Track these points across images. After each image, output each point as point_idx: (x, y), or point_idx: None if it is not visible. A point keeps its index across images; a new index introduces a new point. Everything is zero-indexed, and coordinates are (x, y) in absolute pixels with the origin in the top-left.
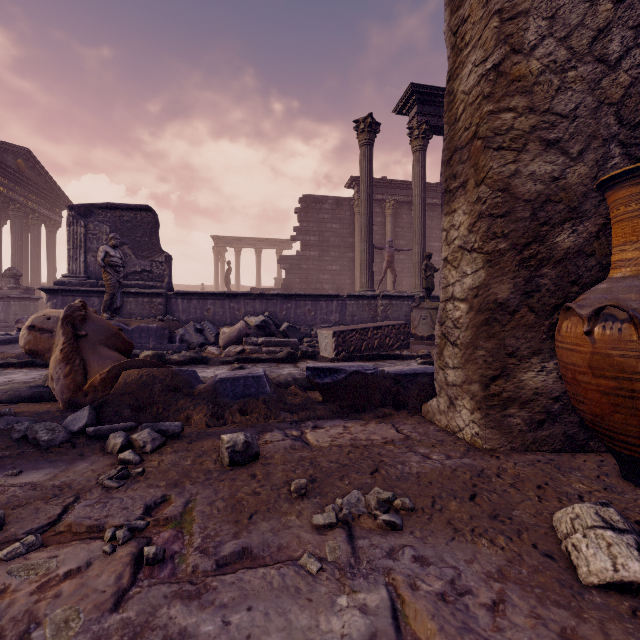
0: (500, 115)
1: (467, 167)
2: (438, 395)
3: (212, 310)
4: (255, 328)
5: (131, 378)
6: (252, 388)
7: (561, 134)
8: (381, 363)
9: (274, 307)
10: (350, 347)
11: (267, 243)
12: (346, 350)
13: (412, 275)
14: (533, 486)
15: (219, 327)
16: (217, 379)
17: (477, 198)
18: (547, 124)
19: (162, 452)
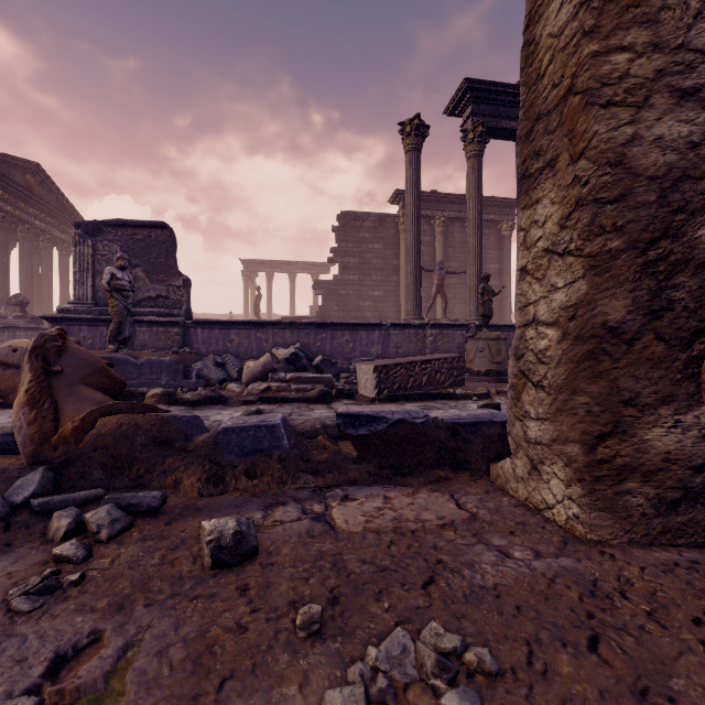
0: (609, 57)
1: (557, 138)
2: (513, 455)
3: (236, 341)
4: (284, 362)
5: (107, 428)
6: (264, 441)
7: (702, 80)
8: (431, 404)
9: (307, 338)
10: (394, 384)
11: (302, 267)
12: (389, 388)
13: (465, 301)
14: (686, 619)
15: (244, 360)
16: (220, 429)
17: (573, 179)
18: (680, 66)
19: (124, 540)
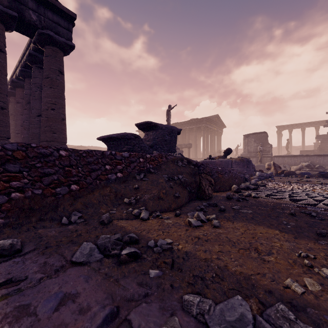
0: None
1: None
2: None
3: (286, 161)
4: (305, 166)
5: (287, 171)
6: (307, 174)
7: None
8: None
9: (312, 159)
10: None
11: (308, 124)
12: None
13: None
14: None
15: (289, 166)
16: (301, 172)
17: None
18: None
19: (296, 177)
